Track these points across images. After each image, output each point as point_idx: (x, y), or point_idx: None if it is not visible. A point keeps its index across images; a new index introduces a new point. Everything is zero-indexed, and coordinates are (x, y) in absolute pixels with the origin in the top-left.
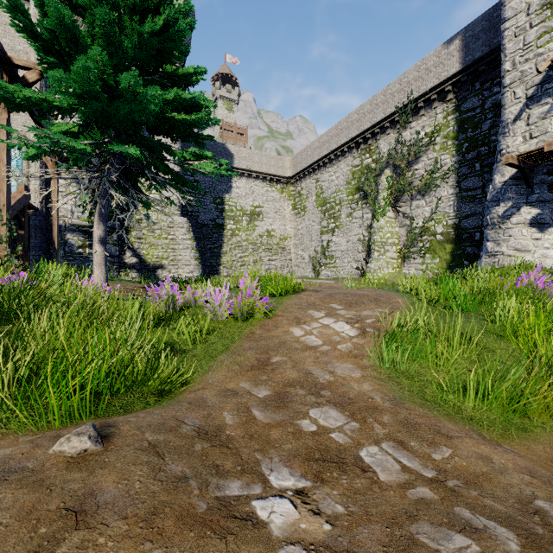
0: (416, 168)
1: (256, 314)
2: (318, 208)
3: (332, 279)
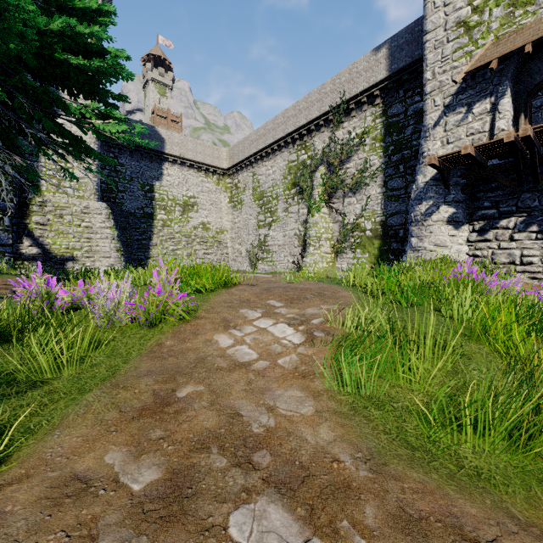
0: (348, 166)
1: (169, 316)
2: (255, 202)
3: (269, 273)
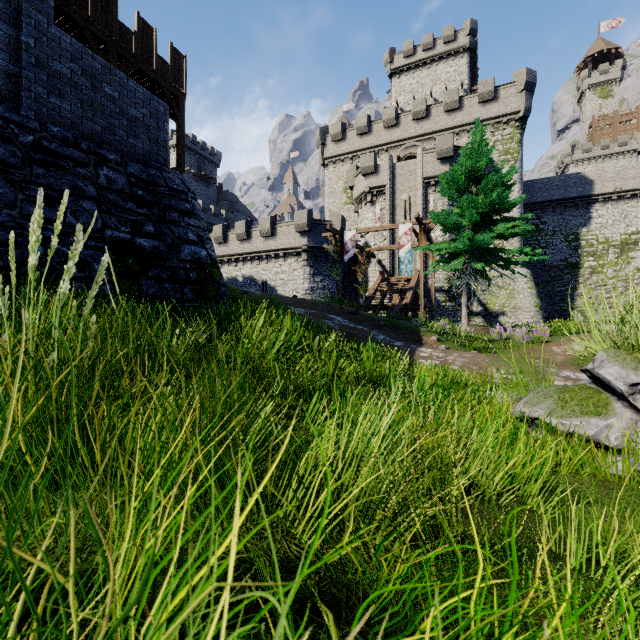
0: None
1: (539, 341)
2: None
3: None
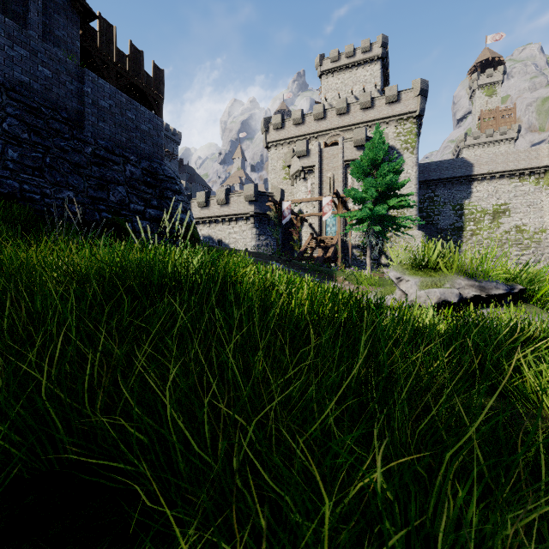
0: None
1: None
2: None
3: None
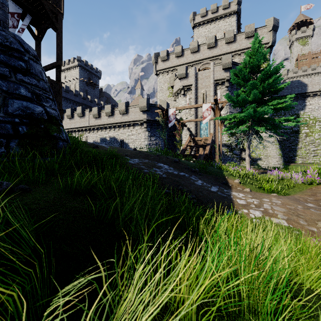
0: None
1: (313, 183)
2: None
3: None
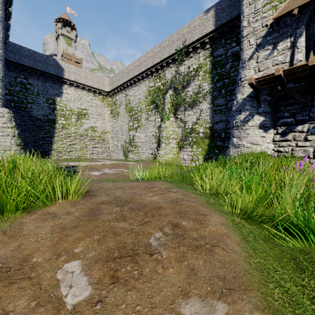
0: (188, 90)
1: None
2: (127, 113)
3: (135, 161)
